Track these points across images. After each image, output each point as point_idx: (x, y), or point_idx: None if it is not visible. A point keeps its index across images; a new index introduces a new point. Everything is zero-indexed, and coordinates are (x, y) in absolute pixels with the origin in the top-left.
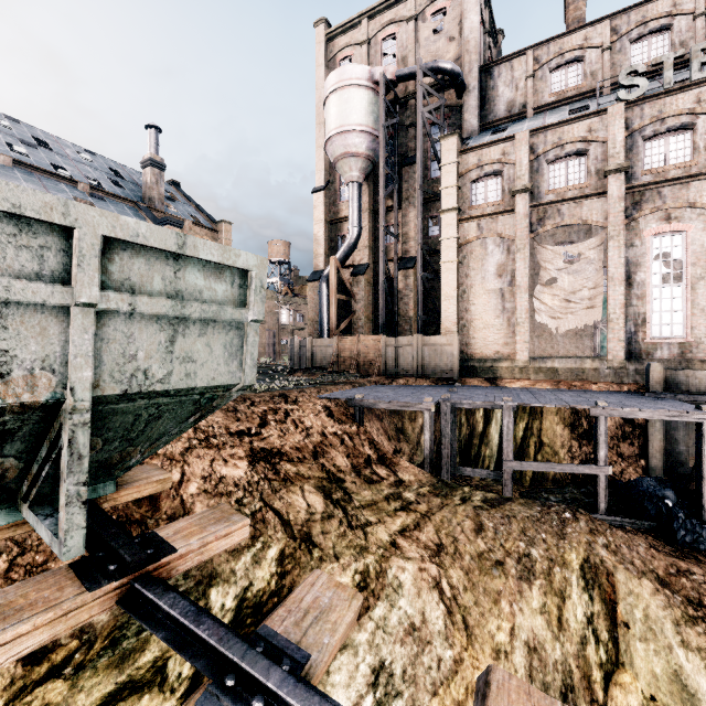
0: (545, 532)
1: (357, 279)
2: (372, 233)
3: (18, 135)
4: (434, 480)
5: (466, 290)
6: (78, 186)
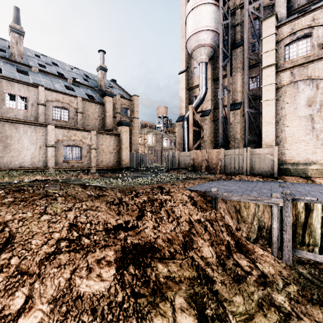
0: None
1: (204, 118)
2: (212, 92)
3: (45, 61)
4: (293, 273)
5: (281, 118)
6: (67, 81)
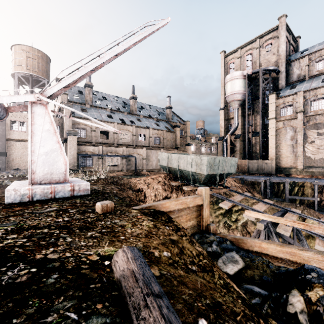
0: (290, 207)
1: (237, 140)
2: (242, 123)
3: (138, 106)
4: (263, 197)
5: (278, 145)
6: (154, 119)
